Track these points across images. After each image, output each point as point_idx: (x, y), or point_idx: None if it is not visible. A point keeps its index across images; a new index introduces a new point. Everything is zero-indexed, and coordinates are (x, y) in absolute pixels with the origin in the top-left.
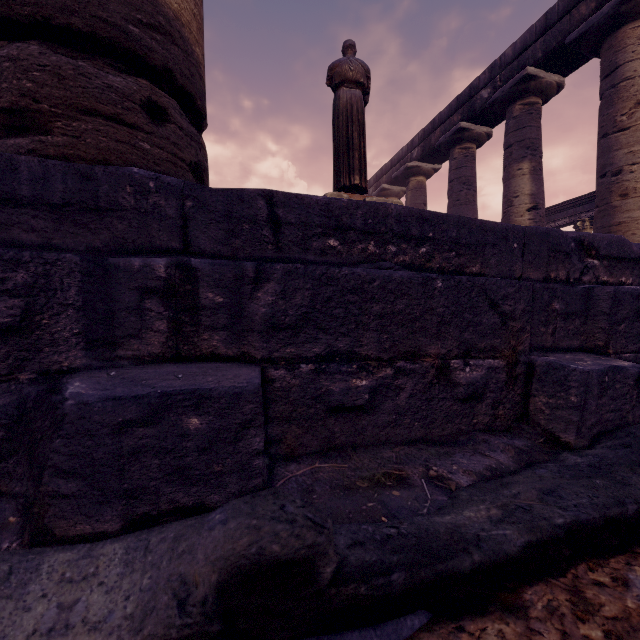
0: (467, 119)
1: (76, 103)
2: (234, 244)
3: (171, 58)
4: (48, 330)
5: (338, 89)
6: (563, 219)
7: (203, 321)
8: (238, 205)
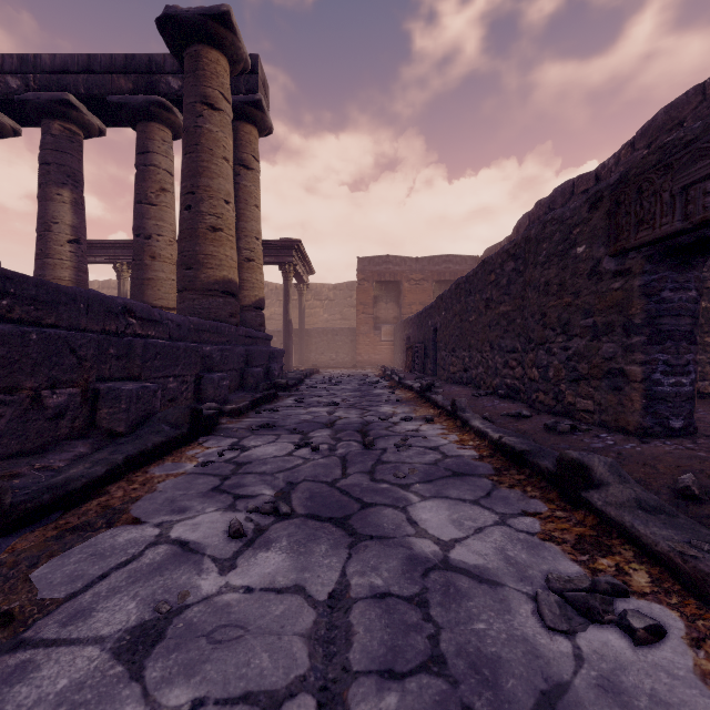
0: None
1: None
2: None
3: None
4: None
5: None
6: (104, 256)
7: None
8: None
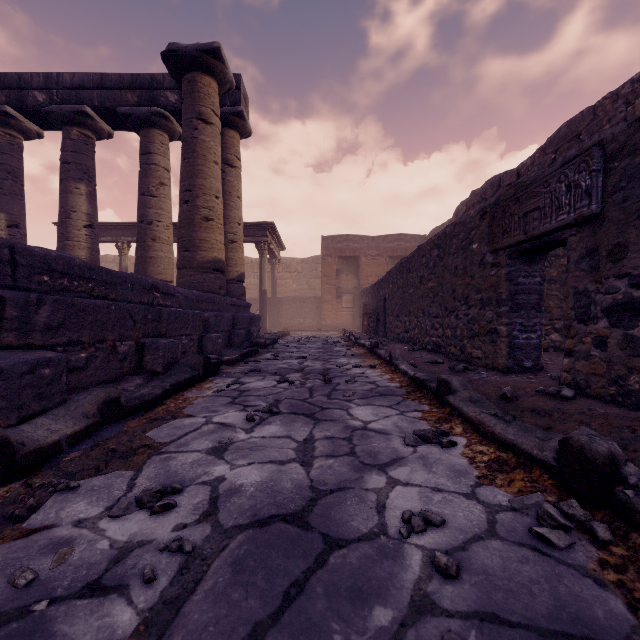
0: (16, 107)
1: None
2: None
3: None
4: None
5: None
6: (108, 237)
7: (2, 326)
8: None
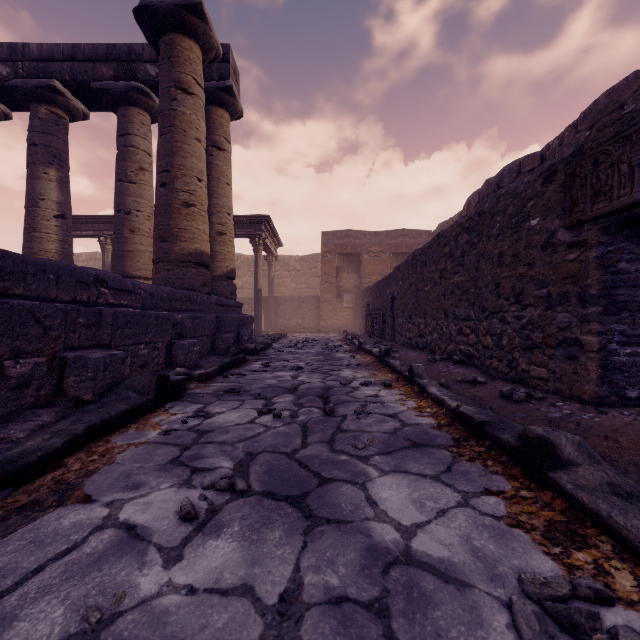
0: None
1: None
2: None
3: None
4: None
5: None
6: (89, 231)
7: None
8: None
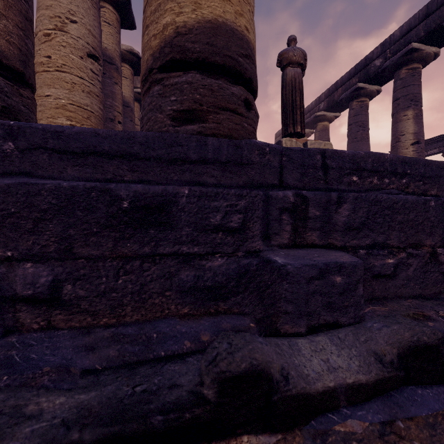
0: (363, 81)
1: (218, 104)
2: (303, 181)
3: (252, 72)
4: (249, 230)
5: (285, 68)
6: (434, 149)
7: (307, 225)
8: (306, 158)
